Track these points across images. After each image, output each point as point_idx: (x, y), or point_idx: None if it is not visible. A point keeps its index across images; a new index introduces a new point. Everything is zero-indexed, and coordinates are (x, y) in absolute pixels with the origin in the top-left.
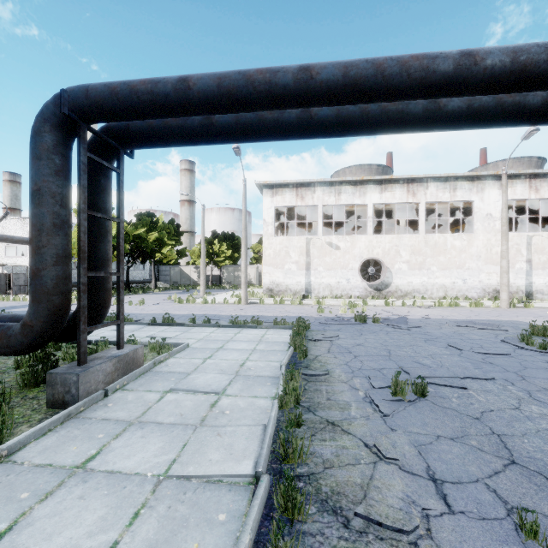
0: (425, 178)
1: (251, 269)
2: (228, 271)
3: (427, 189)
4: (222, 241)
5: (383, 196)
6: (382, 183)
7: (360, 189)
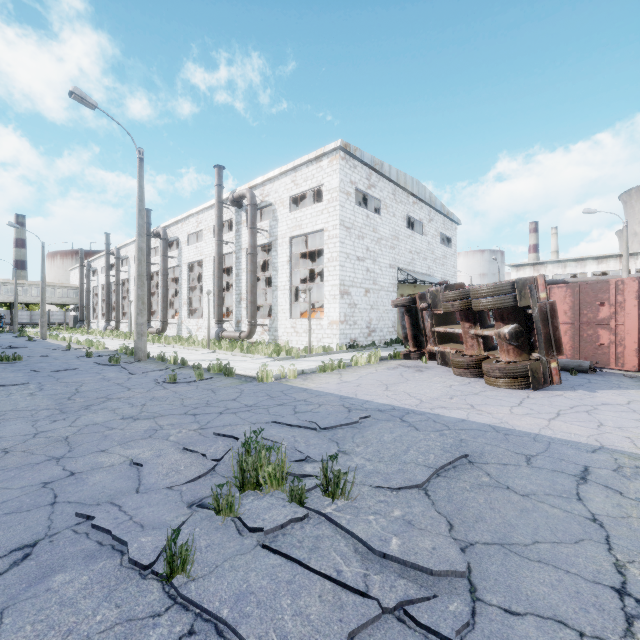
0: (635, 253)
1: None
2: None
3: (637, 260)
4: None
5: (599, 267)
6: (598, 258)
7: (581, 263)
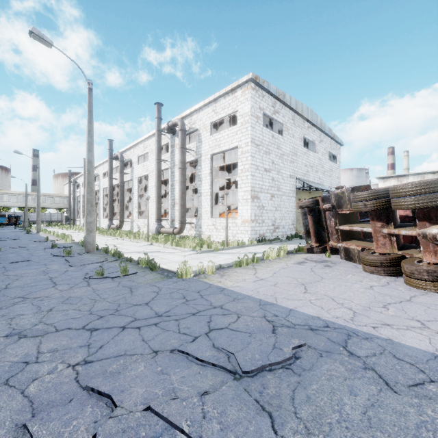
0: None
1: None
2: None
3: None
4: None
5: None
6: None
7: (436, 175)
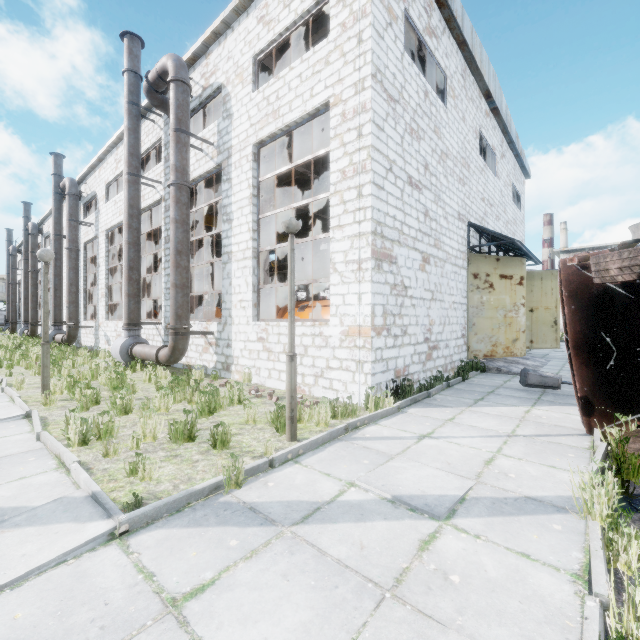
0: None
1: None
2: None
3: None
4: None
5: None
6: None
7: None
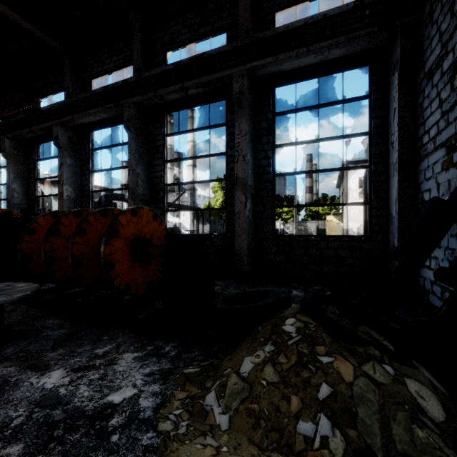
0: None
1: (311, 224)
2: (292, 225)
3: None
4: (288, 203)
5: None
6: None
7: None
